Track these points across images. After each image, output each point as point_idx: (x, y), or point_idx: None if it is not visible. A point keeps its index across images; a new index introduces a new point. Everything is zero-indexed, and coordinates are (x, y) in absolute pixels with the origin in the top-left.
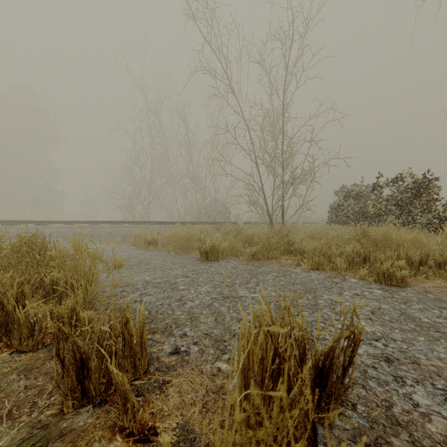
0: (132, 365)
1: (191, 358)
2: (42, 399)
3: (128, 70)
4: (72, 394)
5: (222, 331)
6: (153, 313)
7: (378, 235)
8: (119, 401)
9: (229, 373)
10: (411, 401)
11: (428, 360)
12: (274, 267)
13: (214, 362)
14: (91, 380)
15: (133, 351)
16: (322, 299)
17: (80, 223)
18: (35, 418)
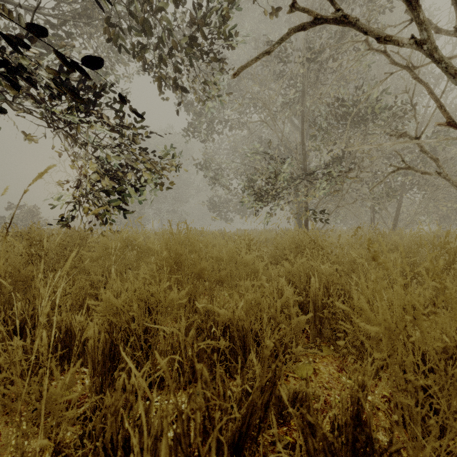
0: None
1: None
2: None
3: None
4: None
5: None
6: None
7: None
8: None
9: None
10: None
11: None
12: None
13: None
14: None
15: None
16: None
17: None
18: None
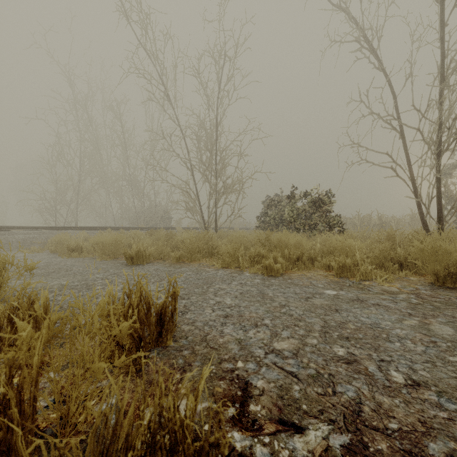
0: None
1: None
2: None
3: (49, 52)
4: None
5: None
6: (64, 307)
7: (275, 239)
8: None
9: None
10: (221, 332)
11: (249, 314)
12: (193, 267)
13: None
14: (3, 343)
15: (39, 324)
16: (213, 288)
17: None
18: None
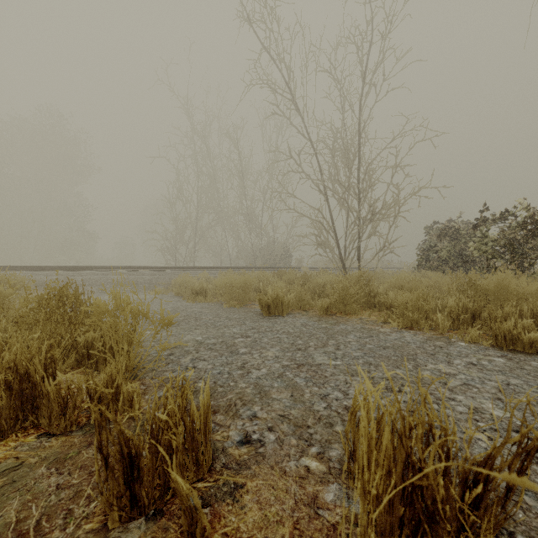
0: (193, 461)
1: (268, 451)
2: (79, 505)
3: (170, 87)
4: (119, 503)
5: (303, 412)
6: (210, 384)
7: (491, 285)
8: (183, 519)
9: (322, 475)
10: None
11: None
12: (355, 324)
13: (299, 458)
14: (142, 484)
15: (195, 443)
16: (427, 370)
17: (115, 268)
18: (71, 534)
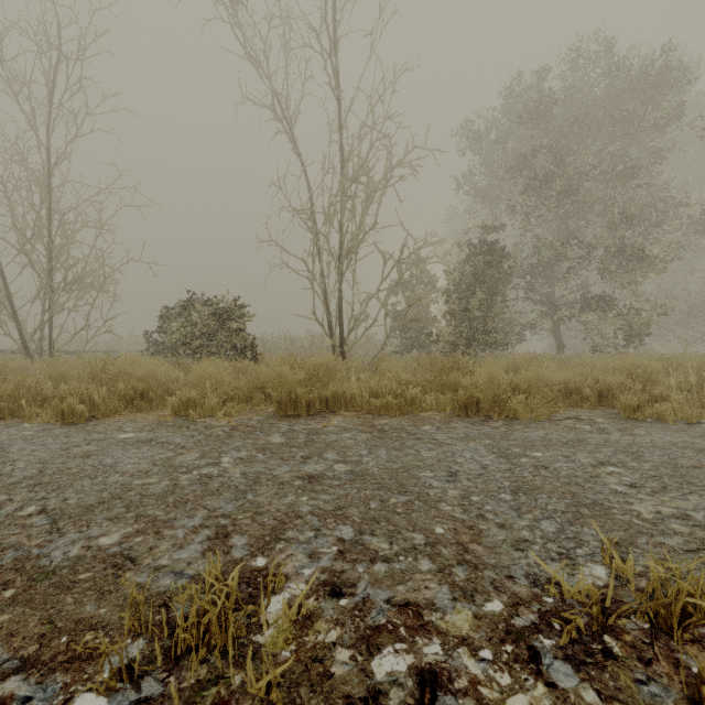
0: None
1: None
2: None
3: None
4: None
5: None
6: None
7: (111, 368)
8: None
9: None
10: None
11: None
12: None
13: None
14: None
15: None
16: None
17: None
18: None
